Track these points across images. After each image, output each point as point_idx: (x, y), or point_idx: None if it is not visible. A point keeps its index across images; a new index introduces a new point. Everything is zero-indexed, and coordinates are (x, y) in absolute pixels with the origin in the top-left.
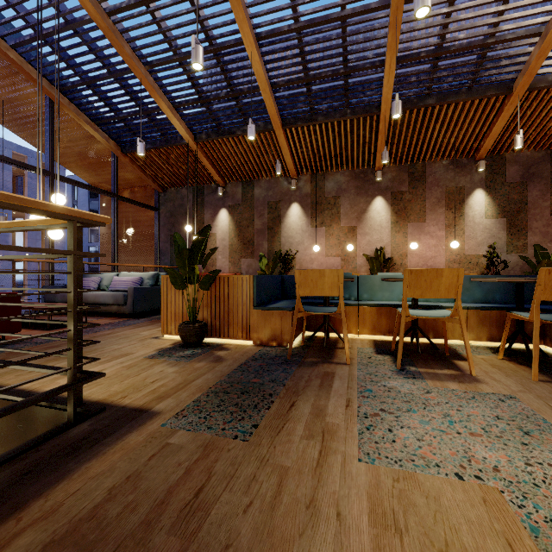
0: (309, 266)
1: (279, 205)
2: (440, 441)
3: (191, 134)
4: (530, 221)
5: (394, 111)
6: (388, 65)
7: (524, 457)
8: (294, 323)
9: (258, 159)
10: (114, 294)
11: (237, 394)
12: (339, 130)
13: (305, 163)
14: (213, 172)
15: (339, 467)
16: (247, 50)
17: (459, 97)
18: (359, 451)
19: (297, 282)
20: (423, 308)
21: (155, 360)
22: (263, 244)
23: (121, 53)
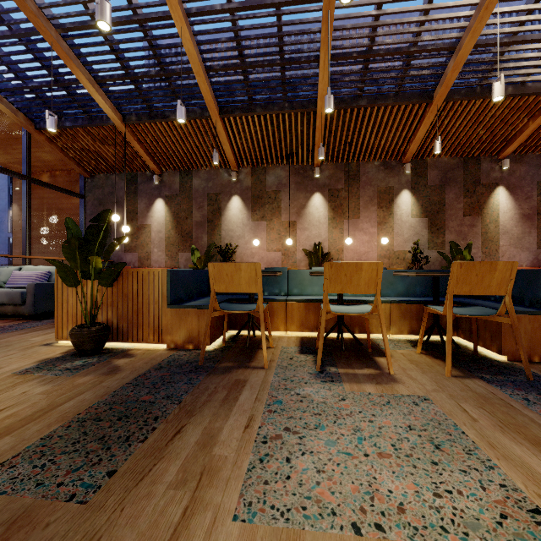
0: (250, 260)
1: (219, 197)
2: (343, 470)
3: (119, 114)
4: (447, 221)
5: (326, 105)
6: (322, 60)
7: (433, 484)
8: (207, 323)
9: (196, 148)
10: (8, 292)
11: (111, 421)
12: (278, 124)
13: (246, 155)
14: (147, 159)
15: (202, 535)
16: (177, 25)
17: (387, 101)
18: (239, 501)
19: (211, 277)
20: (350, 303)
21: (25, 377)
22: (202, 237)
23: (22, 8)
